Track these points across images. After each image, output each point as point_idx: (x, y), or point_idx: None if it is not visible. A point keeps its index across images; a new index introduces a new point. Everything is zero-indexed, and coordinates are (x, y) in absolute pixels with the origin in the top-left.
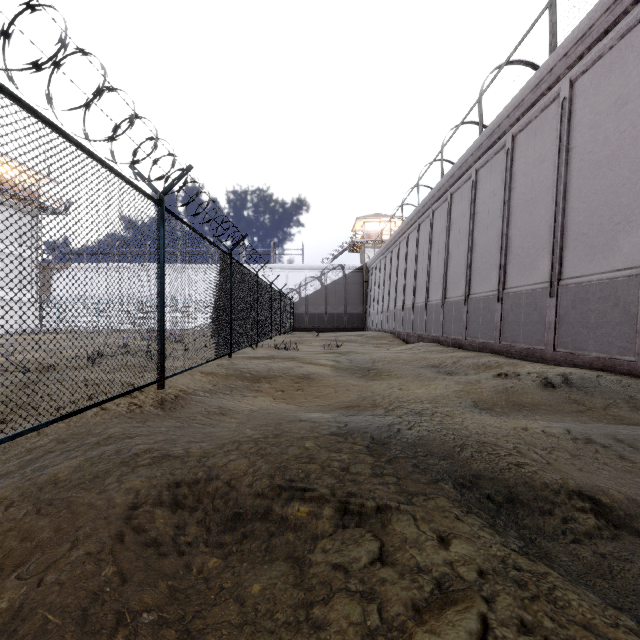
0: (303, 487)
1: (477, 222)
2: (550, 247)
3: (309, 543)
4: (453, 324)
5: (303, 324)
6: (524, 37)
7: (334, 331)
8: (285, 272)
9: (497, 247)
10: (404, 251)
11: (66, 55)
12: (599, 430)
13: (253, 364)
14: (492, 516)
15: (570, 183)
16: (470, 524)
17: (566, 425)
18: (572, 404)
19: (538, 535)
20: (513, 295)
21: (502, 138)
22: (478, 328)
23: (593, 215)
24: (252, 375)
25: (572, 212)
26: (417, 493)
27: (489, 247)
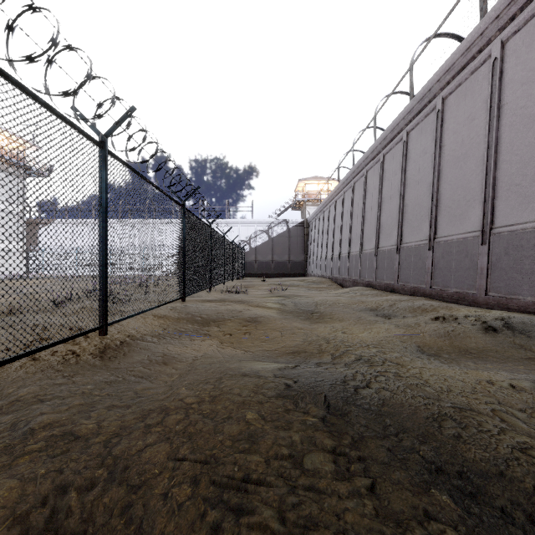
0: (238, 504)
1: (408, 179)
2: (481, 198)
3: None
4: (386, 270)
5: (253, 271)
6: (454, 7)
7: (279, 277)
8: (237, 226)
9: (428, 200)
10: (340, 207)
11: None
12: None
13: (204, 307)
14: None
15: (502, 137)
16: None
17: (531, 378)
18: (519, 349)
19: None
20: (444, 243)
21: (432, 101)
22: (410, 274)
23: (526, 166)
24: (202, 318)
25: (504, 164)
26: (409, 519)
27: (420, 201)
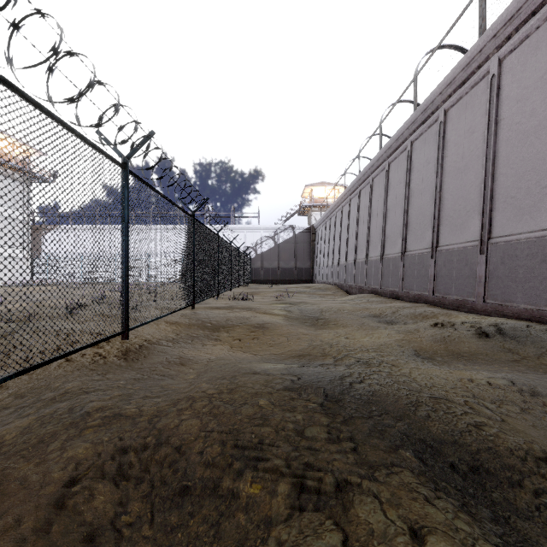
0: (256, 457)
1: (412, 188)
2: (480, 209)
3: (262, 528)
4: (391, 278)
5: (259, 277)
6: (455, 22)
7: (286, 283)
8: (243, 232)
9: (431, 209)
10: (347, 214)
11: (24, 16)
12: (541, 382)
13: (213, 314)
14: (459, 490)
15: (499, 151)
16: (443, 509)
17: (508, 376)
18: (507, 353)
19: (511, 512)
20: (446, 252)
21: (435, 113)
22: (413, 281)
23: (521, 180)
24: (212, 324)
25: (501, 177)
26: (378, 465)
27: (423, 210)
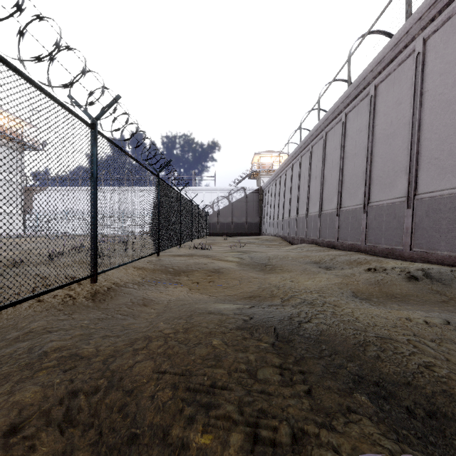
0: (208, 402)
1: (346, 153)
2: (407, 169)
3: None
4: (328, 230)
5: (216, 230)
6: (384, 9)
7: (238, 236)
8: (202, 193)
9: (363, 171)
10: (290, 177)
11: None
12: None
13: (175, 261)
14: (420, 439)
15: (423, 119)
16: None
17: (442, 316)
18: (435, 294)
19: None
20: (376, 207)
21: (366, 88)
22: (348, 233)
23: (444, 143)
24: (174, 269)
25: (425, 141)
26: (335, 412)
27: (356, 171)
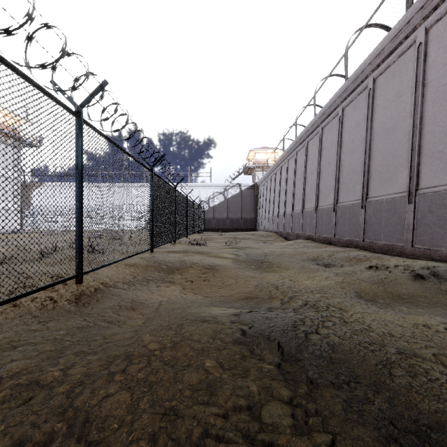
0: None
1: (343, 148)
2: (408, 164)
3: None
4: (324, 226)
5: (211, 226)
6: (384, 0)
7: (233, 231)
8: (198, 189)
9: (360, 166)
10: (285, 172)
11: None
12: None
13: (169, 257)
14: None
15: (426, 111)
16: None
17: None
18: (445, 295)
19: None
20: (375, 203)
21: (364, 81)
22: (345, 229)
23: None
24: (168, 267)
25: (428, 134)
26: None
27: (354, 166)
